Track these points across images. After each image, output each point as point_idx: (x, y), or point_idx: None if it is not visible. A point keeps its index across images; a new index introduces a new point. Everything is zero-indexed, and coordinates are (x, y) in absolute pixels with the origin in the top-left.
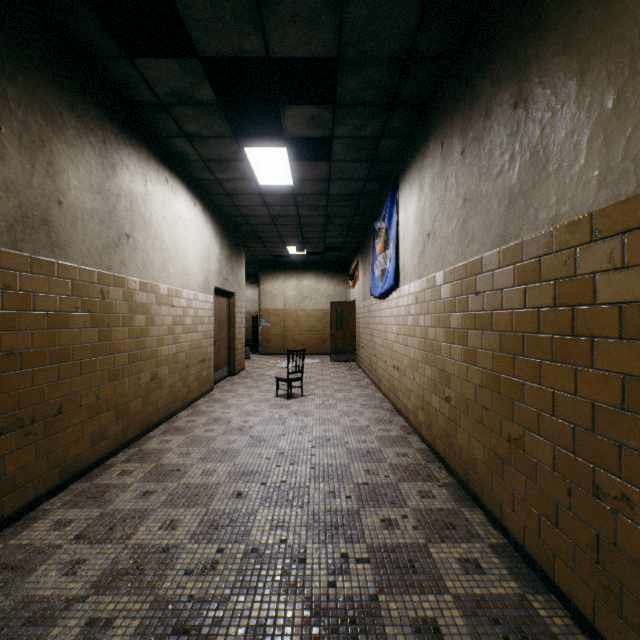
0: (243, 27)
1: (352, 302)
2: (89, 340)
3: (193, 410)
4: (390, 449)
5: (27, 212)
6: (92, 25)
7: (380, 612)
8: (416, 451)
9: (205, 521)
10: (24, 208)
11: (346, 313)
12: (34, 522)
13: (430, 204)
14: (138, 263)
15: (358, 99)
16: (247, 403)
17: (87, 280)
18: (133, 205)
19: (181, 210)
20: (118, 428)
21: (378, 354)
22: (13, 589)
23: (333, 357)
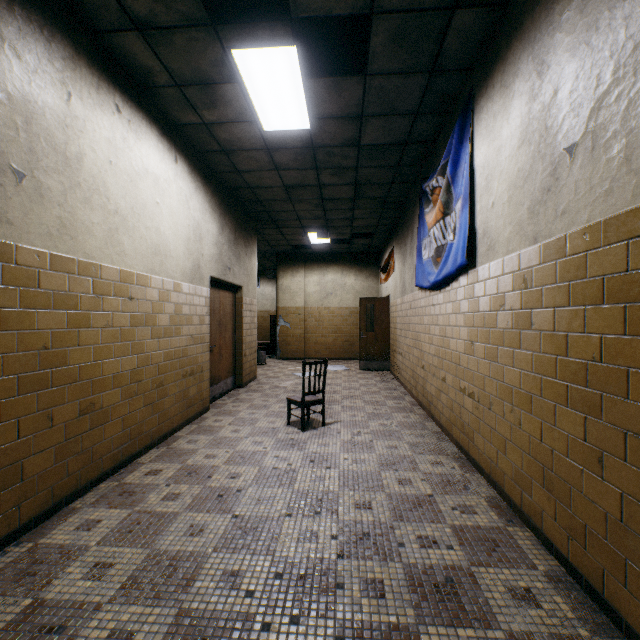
0: None
1: (385, 298)
2: None
3: (166, 448)
4: (491, 573)
5: None
6: None
7: None
8: (548, 584)
9: None
10: None
11: (378, 311)
12: None
13: (578, 82)
14: (47, 224)
15: None
16: (245, 436)
17: None
18: (33, 124)
19: (148, 161)
20: None
21: (428, 366)
22: None
23: (362, 364)
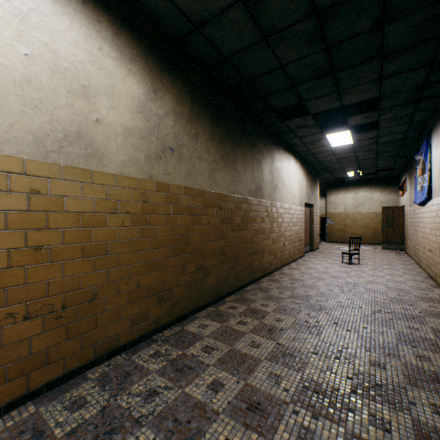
0: (331, 102)
1: (400, 207)
2: (268, 227)
3: (297, 263)
4: (416, 291)
5: (257, 186)
6: (273, 118)
7: (392, 322)
8: (435, 294)
9: (318, 293)
10: (257, 185)
11: (395, 215)
12: (261, 283)
13: None
14: (279, 196)
15: (394, 104)
16: (324, 263)
17: (267, 205)
18: (278, 173)
19: (291, 168)
20: (274, 262)
21: (419, 243)
22: (267, 293)
23: (383, 246)
